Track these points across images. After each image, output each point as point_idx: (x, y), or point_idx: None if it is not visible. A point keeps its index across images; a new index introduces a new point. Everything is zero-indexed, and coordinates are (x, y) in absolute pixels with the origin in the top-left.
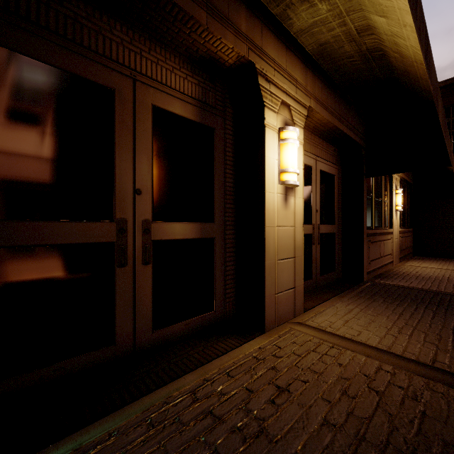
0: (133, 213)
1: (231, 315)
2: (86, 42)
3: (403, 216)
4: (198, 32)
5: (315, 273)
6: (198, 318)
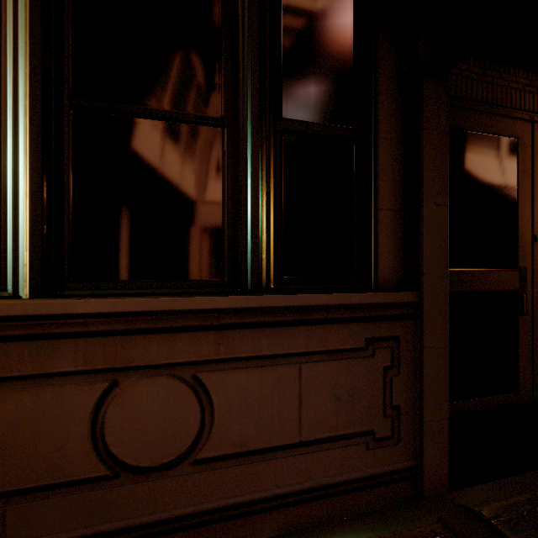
0: (530, 260)
1: None
2: (499, 100)
3: None
4: None
5: None
6: None
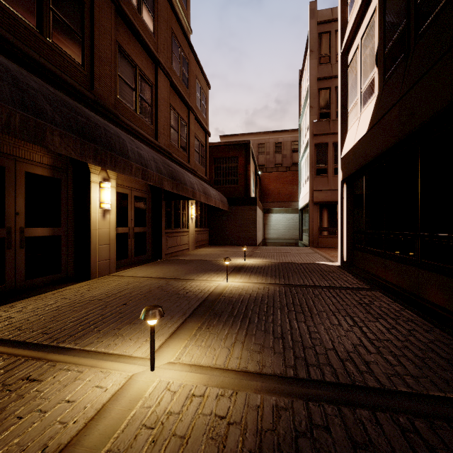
0: (15, 224)
1: (72, 275)
2: None
3: (201, 221)
4: None
5: (130, 255)
6: (51, 276)
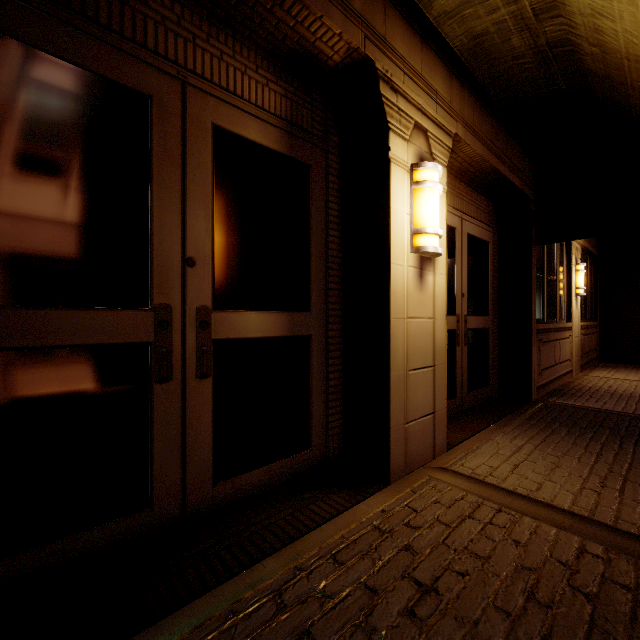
0: (181, 296)
1: (336, 455)
2: (105, 17)
3: (586, 303)
4: (286, 6)
5: (460, 389)
6: (285, 462)
